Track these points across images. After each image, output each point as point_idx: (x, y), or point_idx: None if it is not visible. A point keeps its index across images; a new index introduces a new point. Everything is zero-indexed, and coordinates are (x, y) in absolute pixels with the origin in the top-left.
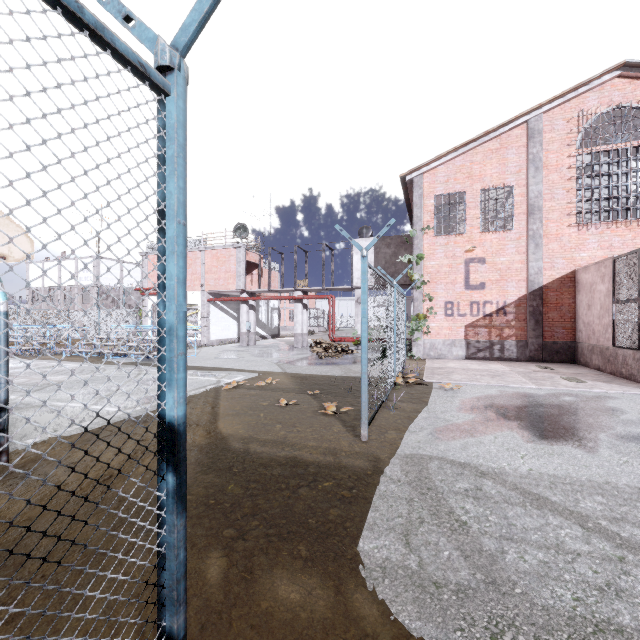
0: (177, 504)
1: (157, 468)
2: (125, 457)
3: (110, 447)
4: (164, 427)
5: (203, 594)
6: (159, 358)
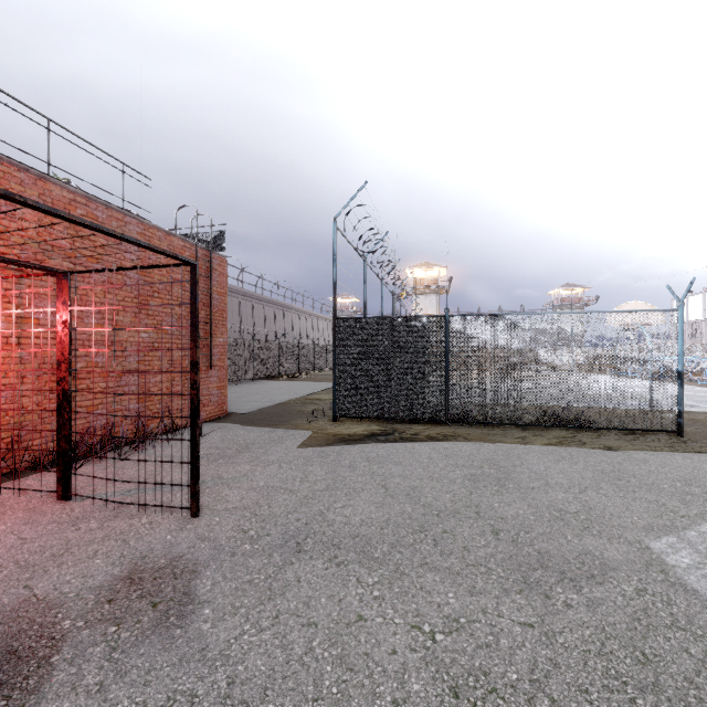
0: (680, 386)
1: (676, 378)
2: (705, 418)
3: (700, 416)
4: (678, 372)
5: (706, 434)
6: (677, 359)
